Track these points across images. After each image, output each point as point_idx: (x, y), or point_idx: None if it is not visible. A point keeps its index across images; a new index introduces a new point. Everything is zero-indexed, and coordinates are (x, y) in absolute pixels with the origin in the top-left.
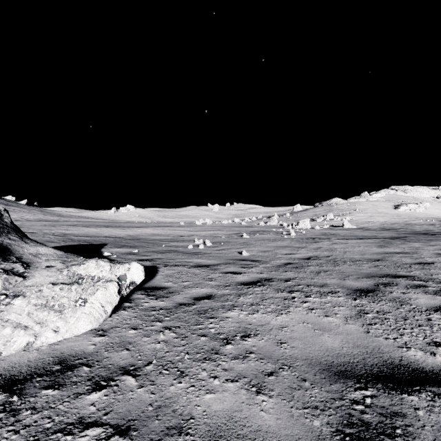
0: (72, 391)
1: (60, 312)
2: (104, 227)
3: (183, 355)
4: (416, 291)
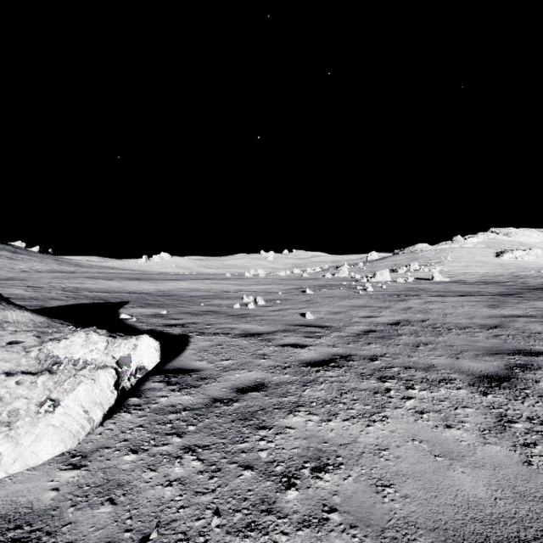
0: None
1: (8, 425)
2: (130, 280)
3: (209, 518)
4: None
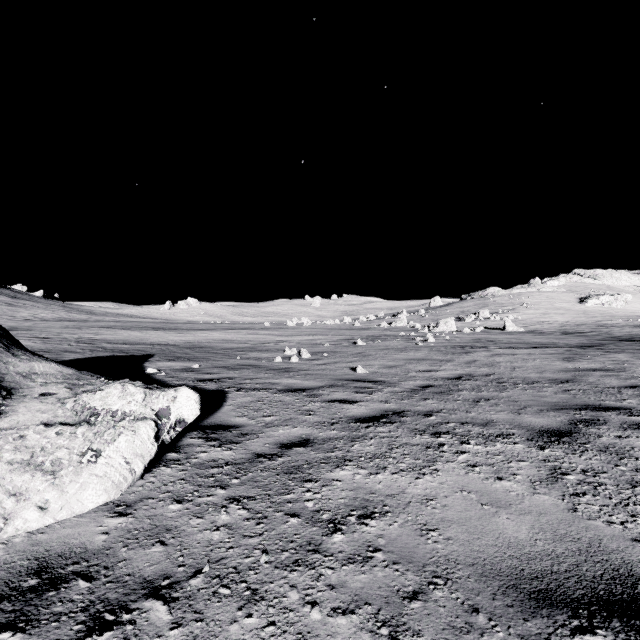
0: (48, 636)
1: (53, 474)
2: (152, 330)
3: (258, 556)
4: (639, 433)
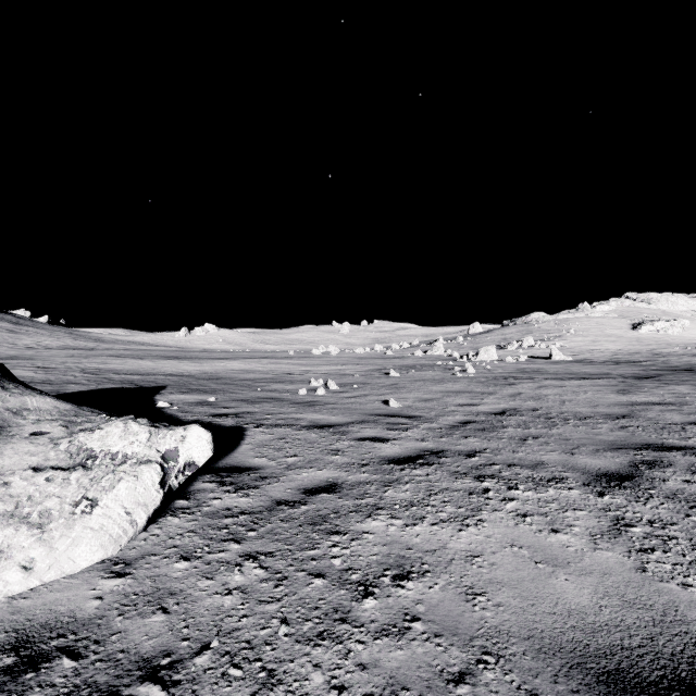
0: None
1: (40, 527)
2: (166, 359)
3: (276, 627)
4: None
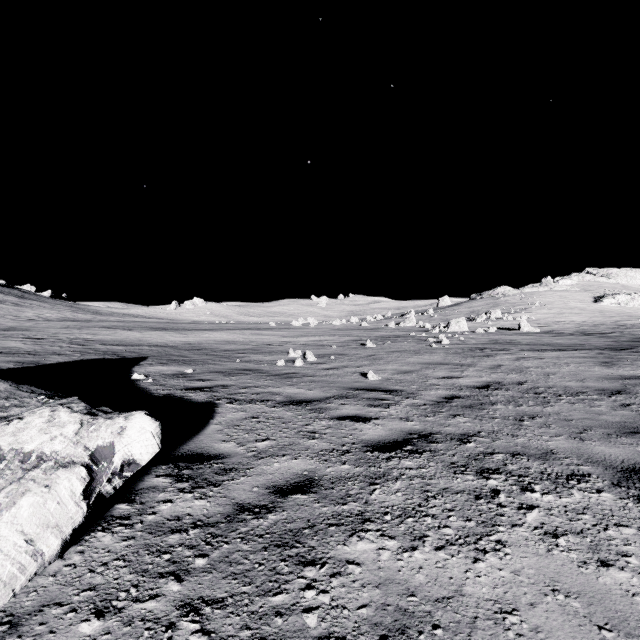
0: None
1: None
2: (154, 330)
3: None
4: None
